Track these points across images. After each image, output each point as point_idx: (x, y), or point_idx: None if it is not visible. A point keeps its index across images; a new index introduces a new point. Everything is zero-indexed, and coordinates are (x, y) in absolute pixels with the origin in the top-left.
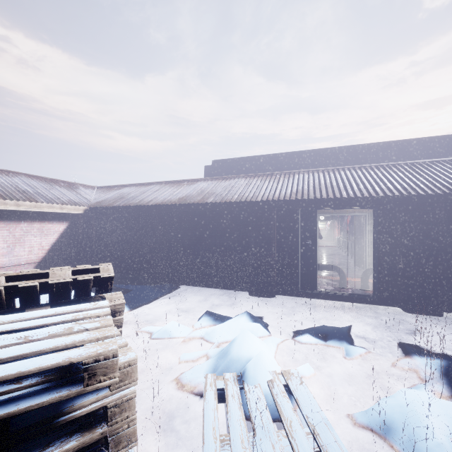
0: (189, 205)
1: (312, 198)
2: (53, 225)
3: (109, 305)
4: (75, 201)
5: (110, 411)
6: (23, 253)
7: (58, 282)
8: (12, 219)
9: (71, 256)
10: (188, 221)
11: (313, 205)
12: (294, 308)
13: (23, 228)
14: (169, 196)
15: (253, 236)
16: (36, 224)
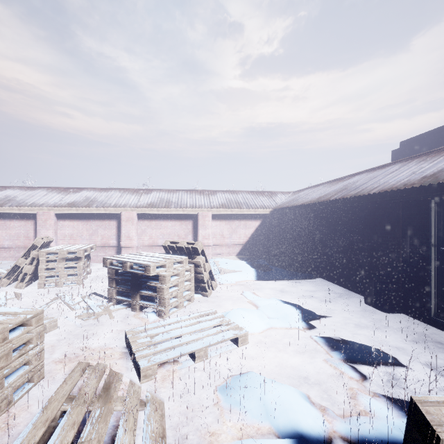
0: (320, 203)
1: (435, 182)
2: (252, 222)
3: (194, 261)
4: (265, 206)
5: (158, 289)
6: (236, 238)
7: (179, 246)
8: (231, 219)
9: (263, 243)
10: (325, 218)
11: (440, 192)
12: (386, 328)
13: (236, 224)
14: (315, 196)
15: (366, 235)
16: (242, 221)
